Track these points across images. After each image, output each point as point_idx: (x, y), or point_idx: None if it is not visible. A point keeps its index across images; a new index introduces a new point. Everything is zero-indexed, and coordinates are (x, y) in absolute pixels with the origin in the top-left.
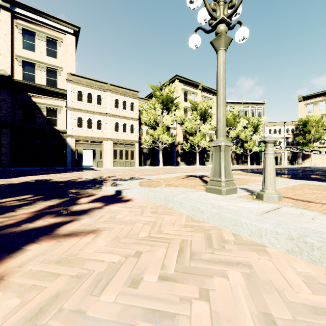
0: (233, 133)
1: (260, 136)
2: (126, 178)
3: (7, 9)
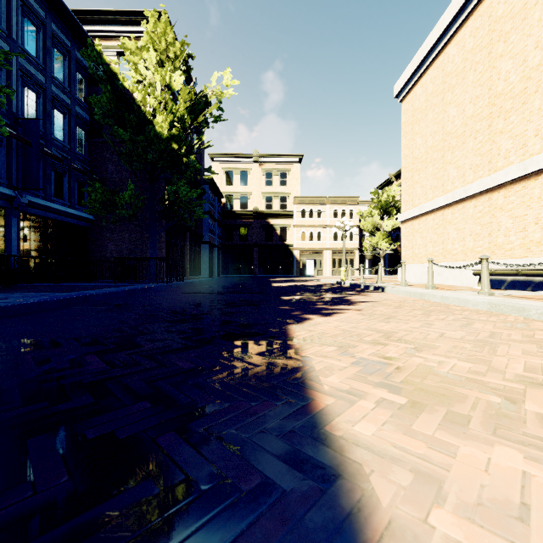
0: None
1: None
2: None
3: (257, 162)
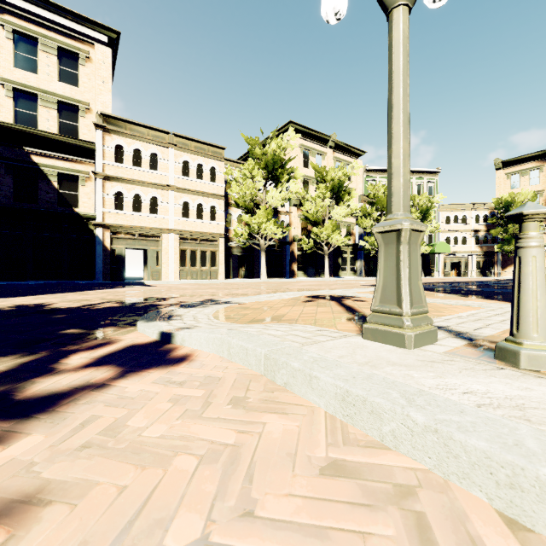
0: None
1: (431, 228)
2: (194, 302)
3: None
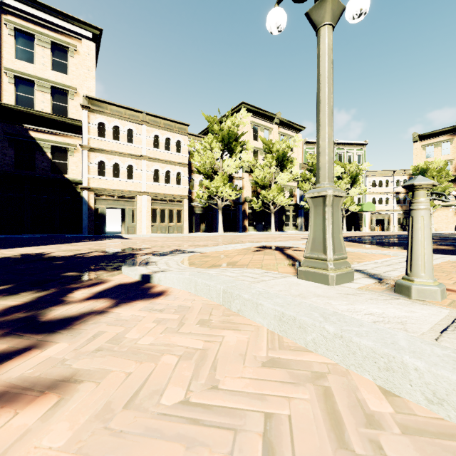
0: None
1: (360, 190)
2: (165, 251)
3: None
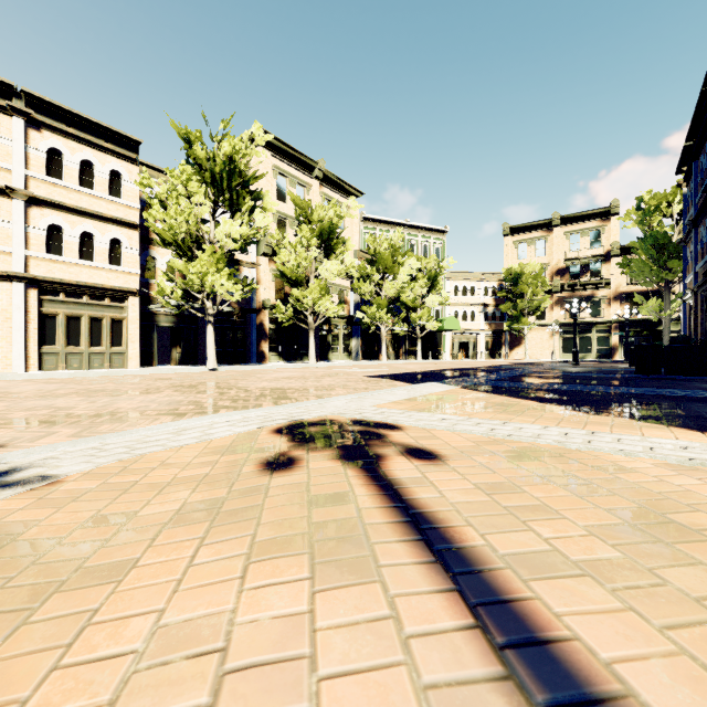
0: (391, 287)
1: (440, 299)
2: None
3: None
